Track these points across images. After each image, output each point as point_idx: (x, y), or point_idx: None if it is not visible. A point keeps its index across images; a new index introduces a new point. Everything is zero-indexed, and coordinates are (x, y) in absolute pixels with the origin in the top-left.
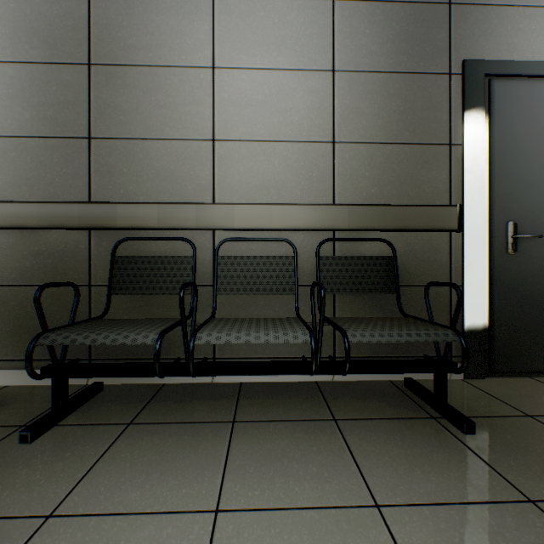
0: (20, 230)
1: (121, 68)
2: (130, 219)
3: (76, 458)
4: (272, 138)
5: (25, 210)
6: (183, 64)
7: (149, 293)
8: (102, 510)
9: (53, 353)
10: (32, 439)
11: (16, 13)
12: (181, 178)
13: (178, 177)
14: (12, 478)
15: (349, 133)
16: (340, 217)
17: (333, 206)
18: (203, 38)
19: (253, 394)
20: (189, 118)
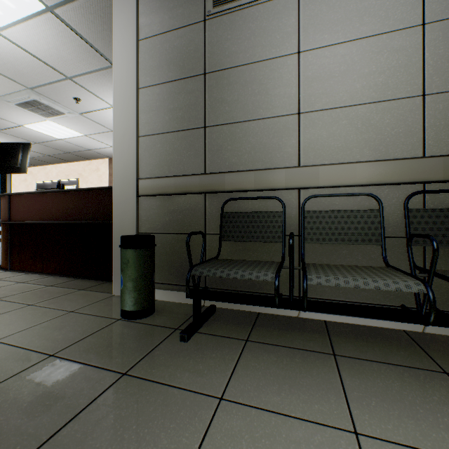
0: (163, 196)
1: (226, 71)
2: (233, 184)
3: (220, 359)
4: (354, 102)
5: (166, 182)
6: (272, 56)
7: (248, 241)
8: (256, 404)
9: (194, 281)
10: (187, 340)
11: (160, 51)
12: (271, 148)
13: (268, 148)
14: (185, 364)
15: (443, 83)
16: (433, 168)
17: (424, 158)
18: (289, 30)
19: (341, 333)
20: (278, 99)
